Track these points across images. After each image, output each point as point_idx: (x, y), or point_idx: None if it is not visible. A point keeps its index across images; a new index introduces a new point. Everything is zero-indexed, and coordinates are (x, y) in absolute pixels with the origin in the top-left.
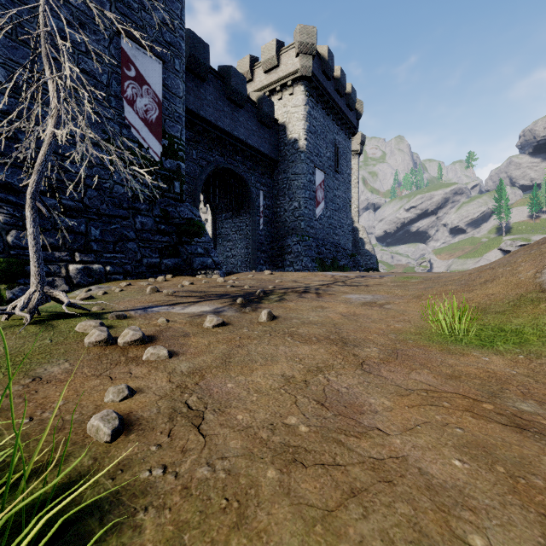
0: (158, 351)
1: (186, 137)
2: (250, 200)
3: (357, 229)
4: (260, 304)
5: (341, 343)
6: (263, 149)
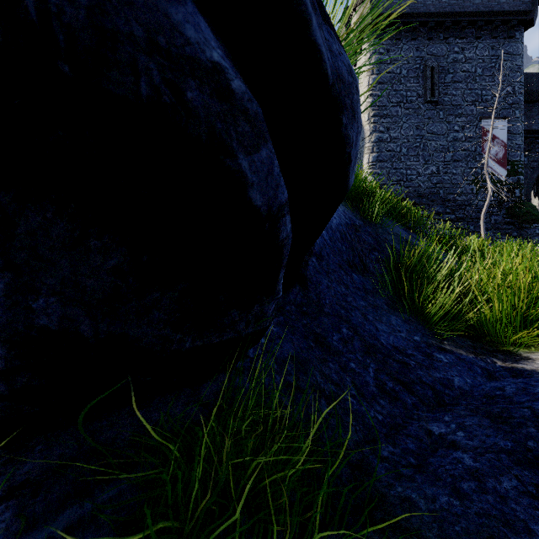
0: None
1: None
2: None
3: None
4: None
5: None
6: None
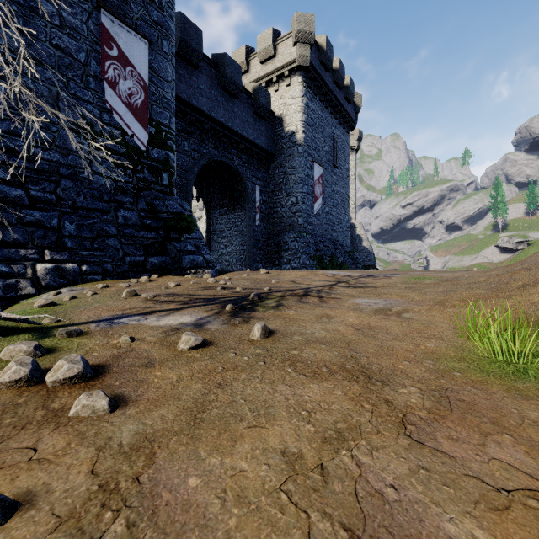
0: (93, 401)
1: (177, 128)
2: (245, 194)
3: (355, 225)
4: (253, 312)
5: (363, 377)
6: (259, 142)
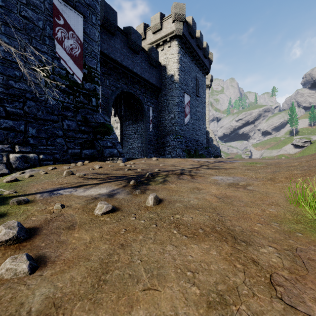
0: (15, 265)
1: (102, 71)
2: (143, 112)
3: (208, 131)
4: (148, 185)
5: (230, 238)
6: (151, 81)
